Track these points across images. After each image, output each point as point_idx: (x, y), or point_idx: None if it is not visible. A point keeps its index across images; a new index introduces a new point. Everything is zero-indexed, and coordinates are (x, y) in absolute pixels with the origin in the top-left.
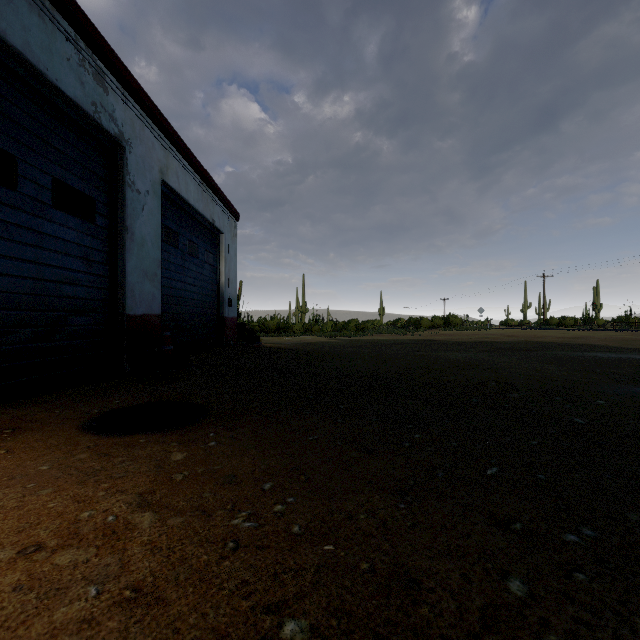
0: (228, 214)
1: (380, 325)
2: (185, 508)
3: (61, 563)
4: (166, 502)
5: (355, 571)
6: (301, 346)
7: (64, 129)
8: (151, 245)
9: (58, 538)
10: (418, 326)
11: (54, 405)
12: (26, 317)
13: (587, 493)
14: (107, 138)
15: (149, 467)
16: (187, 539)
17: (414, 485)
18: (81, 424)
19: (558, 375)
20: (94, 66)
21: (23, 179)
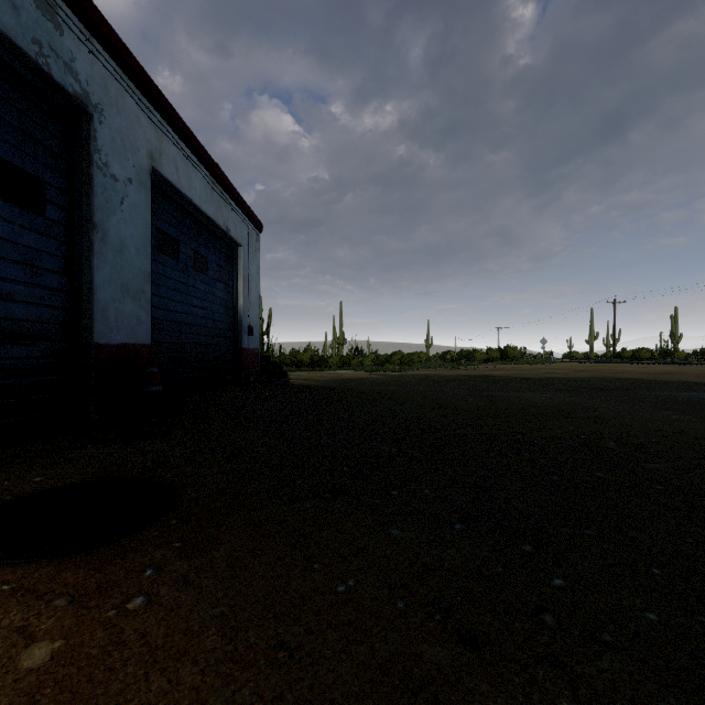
0: (248, 223)
1: (427, 358)
2: None
3: None
4: None
5: None
6: (337, 383)
7: None
8: (135, 252)
9: None
10: (471, 359)
11: None
12: None
13: None
14: (64, 98)
15: None
16: None
17: None
18: None
19: (698, 429)
20: None
21: None
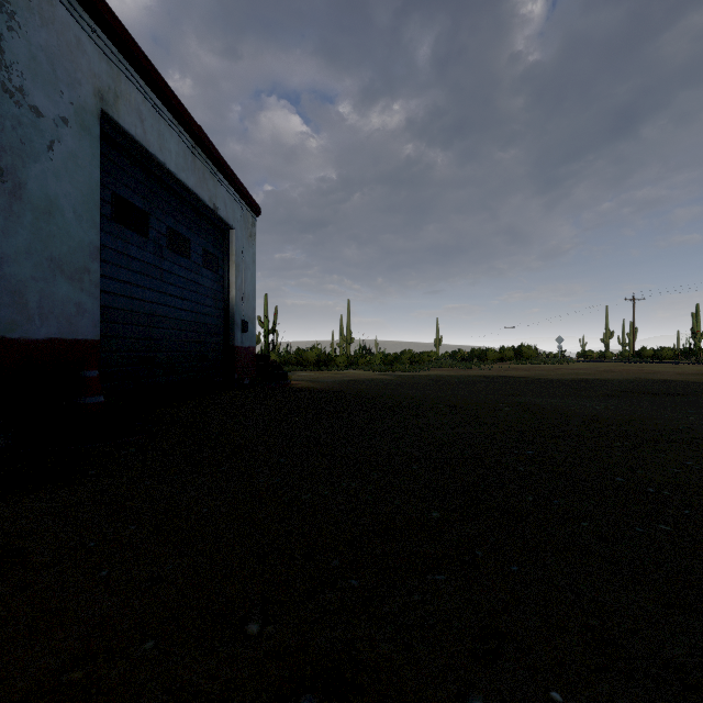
0: (242, 204)
1: (436, 357)
2: None
3: None
4: None
5: None
6: (343, 386)
7: None
8: (74, 217)
9: None
10: (483, 358)
11: None
12: None
13: None
14: None
15: None
16: None
17: None
18: None
19: None
20: None
21: None
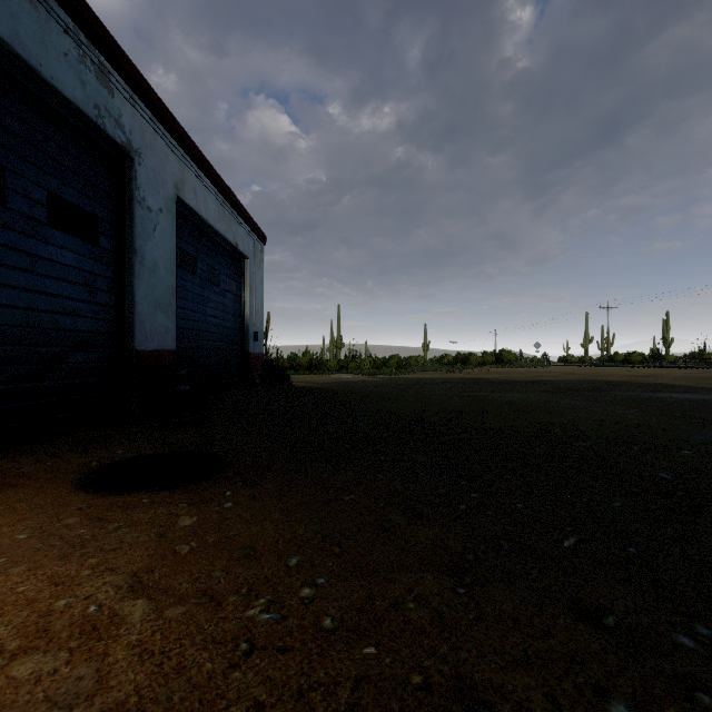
0: (253, 237)
1: (424, 362)
2: (189, 592)
3: (19, 675)
4: (166, 584)
5: (405, 687)
6: (336, 385)
7: (62, 136)
8: (164, 271)
9: (21, 637)
10: (467, 363)
11: (46, 456)
12: (16, 353)
13: (693, 574)
14: (113, 147)
15: (150, 536)
16: (188, 638)
17: (474, 561)
18: (75, 479)
19: (632, 420)
20: (97, 63)
21: (12, 192)
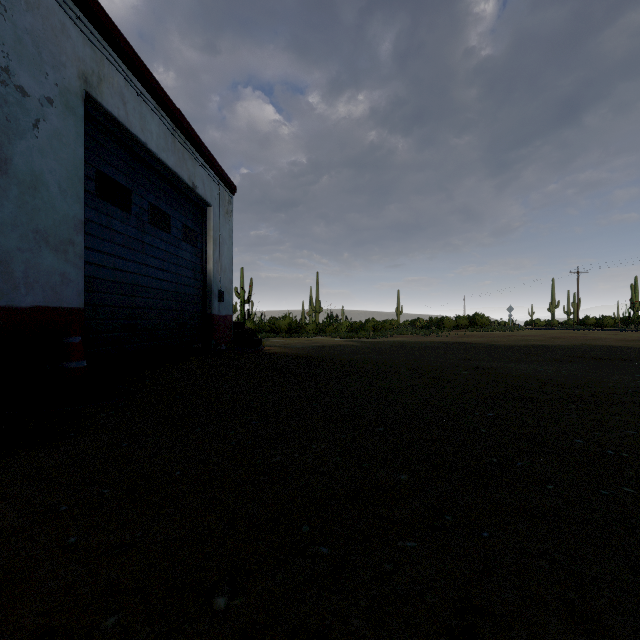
0: (219, 183)
1: (398, 325)
2: None
3: None
4: None
5: None
6: (312, 351)
7: None
8: (59, 192)
9: None
10: (441, 326)
11: None
12: None
13: None
14: None
15: None
16: None
17: None
18: None
19: None
20: None
21: None
